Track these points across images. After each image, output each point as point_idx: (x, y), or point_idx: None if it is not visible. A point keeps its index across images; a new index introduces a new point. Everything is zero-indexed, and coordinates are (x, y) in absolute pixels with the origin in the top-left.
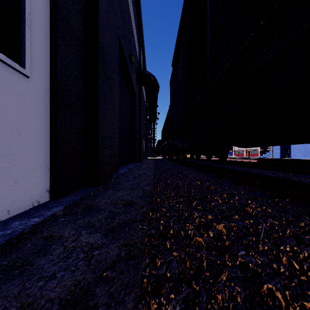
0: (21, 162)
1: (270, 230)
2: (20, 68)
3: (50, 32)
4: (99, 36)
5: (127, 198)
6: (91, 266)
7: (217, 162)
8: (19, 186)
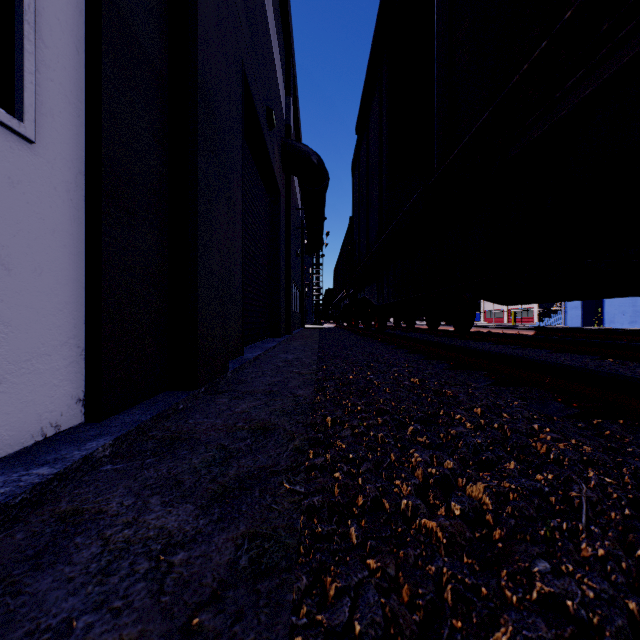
0: (13, 338)
1: (601, 504)
2: (10, 120)
3: (85, 45)
4: (198, 59)
5: (260, 416)
6: (163, 596)
7: (451, 335)
8: (8, 391)
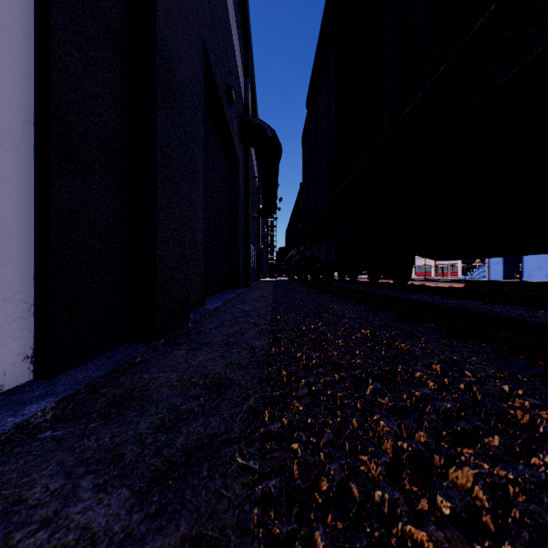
0: None
1: None
2: None
3: None
4: (157, 22)
5: (215, 370)
6: None
7: (390, 288)
8: None
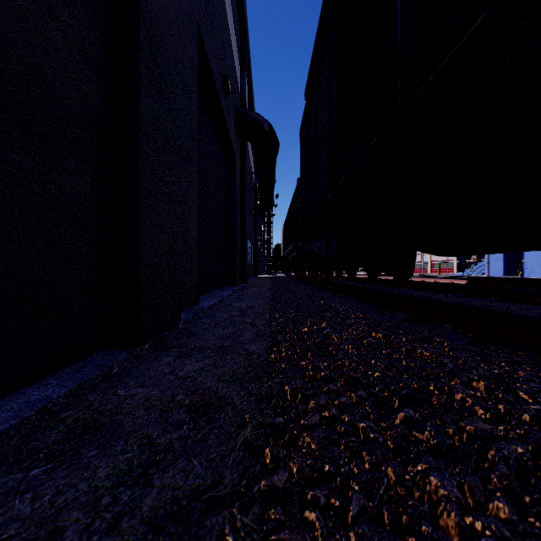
0: None
1: None
2: None
3: None
4: None
5: (205, 384)
6: None
7: (390, 284)
8: None
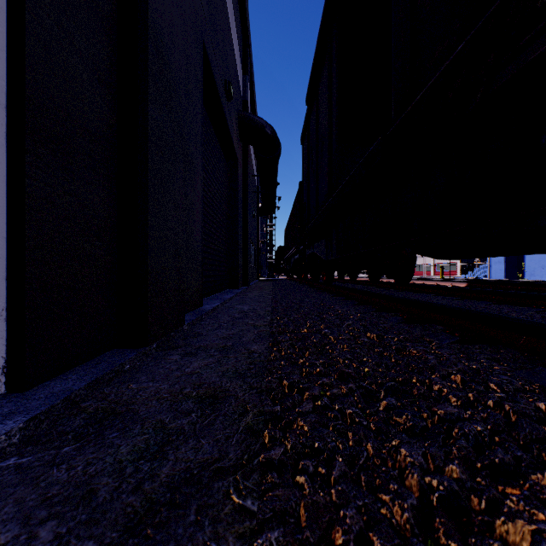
0: None
1: None
2: None
3: None
4: (148, 4)
5: (210, 379)
6: None
7: (391, 287)
8: None
